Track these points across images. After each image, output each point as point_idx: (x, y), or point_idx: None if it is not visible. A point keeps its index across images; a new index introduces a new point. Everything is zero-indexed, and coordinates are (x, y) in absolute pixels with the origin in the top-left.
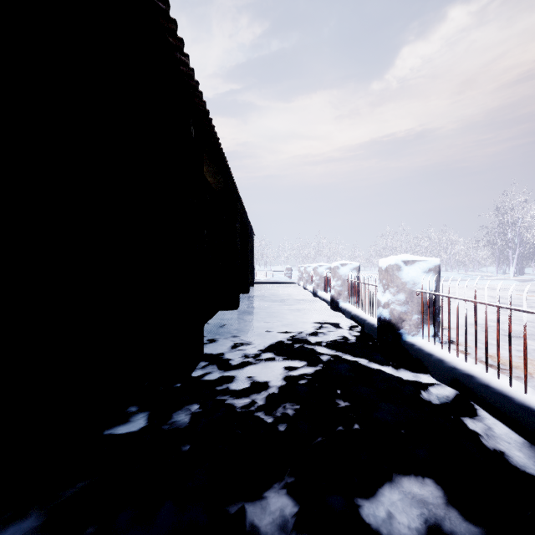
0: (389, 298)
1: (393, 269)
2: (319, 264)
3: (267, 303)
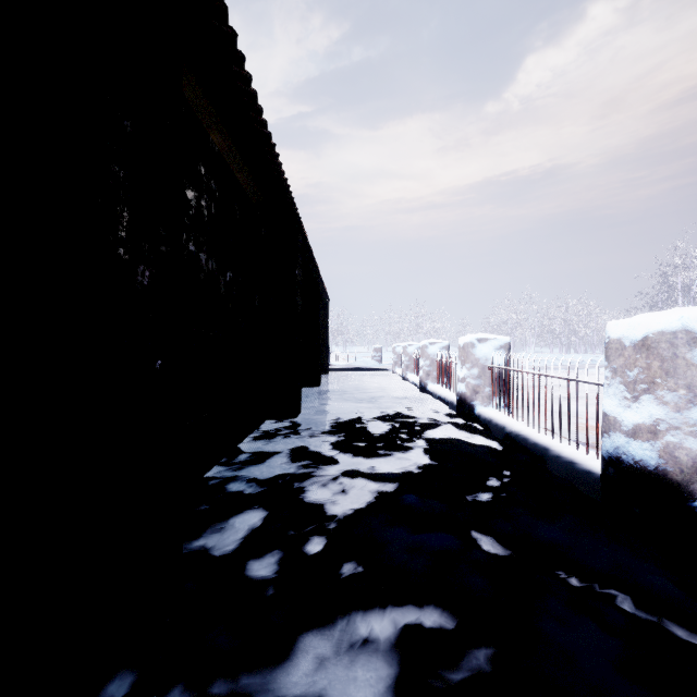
0: (657, 417)
1: (674, 343)
2: (430, 341)
3: (347, 405)
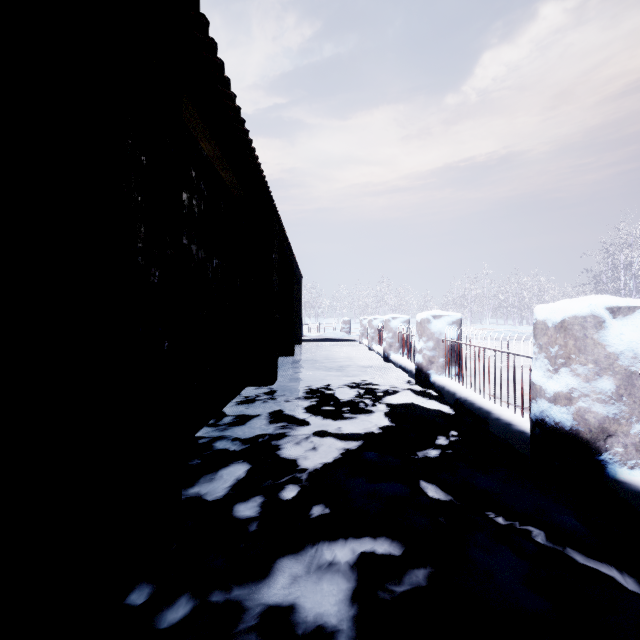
0: (571, 386)
1: (585, 325)
2: (393, 316)
3: (318, 373)
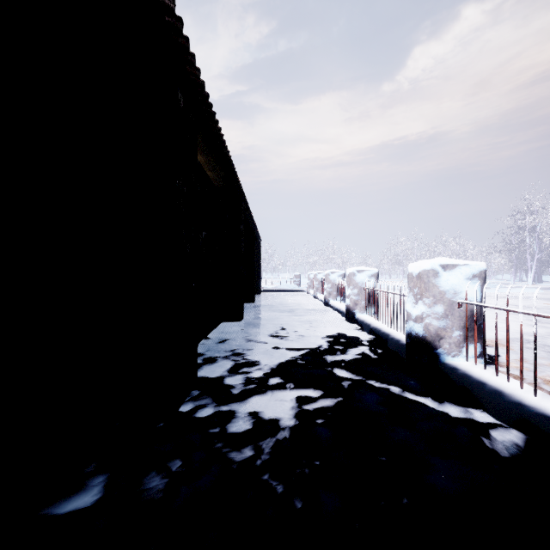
0: (423, 311)
1: (428, 275)
2: (331, 271)
3: (274, 314)
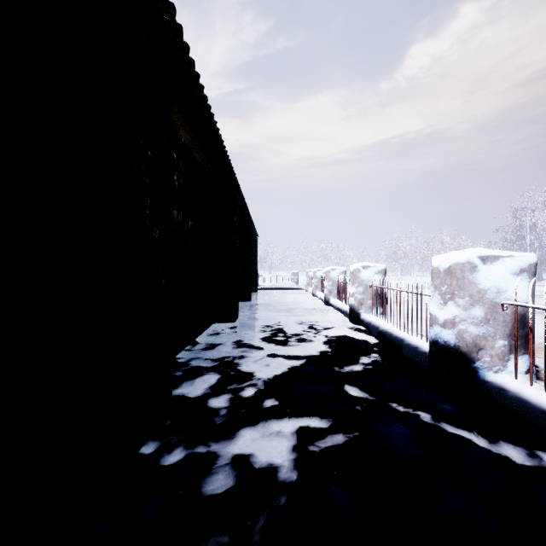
0: (455, 314)
1: (463, 270)
2: (332, 267)
3: (271, 314)
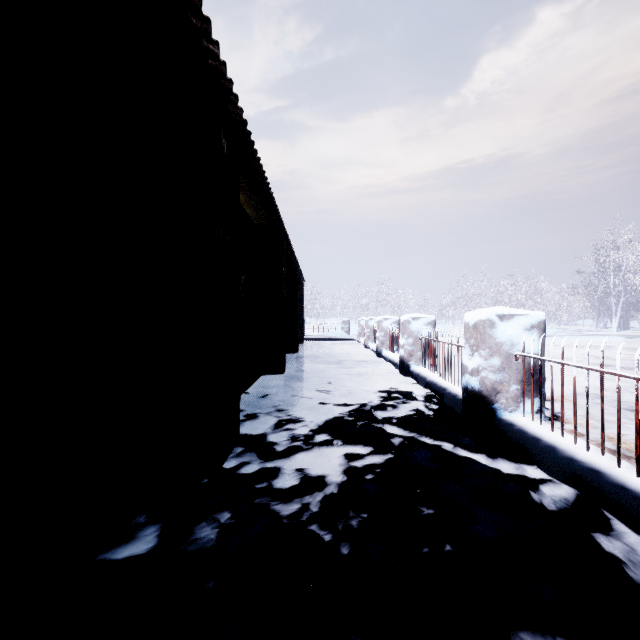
0: (479, 363)
1: (484, 326)
2: (384, 317)
3: (320, 366)
